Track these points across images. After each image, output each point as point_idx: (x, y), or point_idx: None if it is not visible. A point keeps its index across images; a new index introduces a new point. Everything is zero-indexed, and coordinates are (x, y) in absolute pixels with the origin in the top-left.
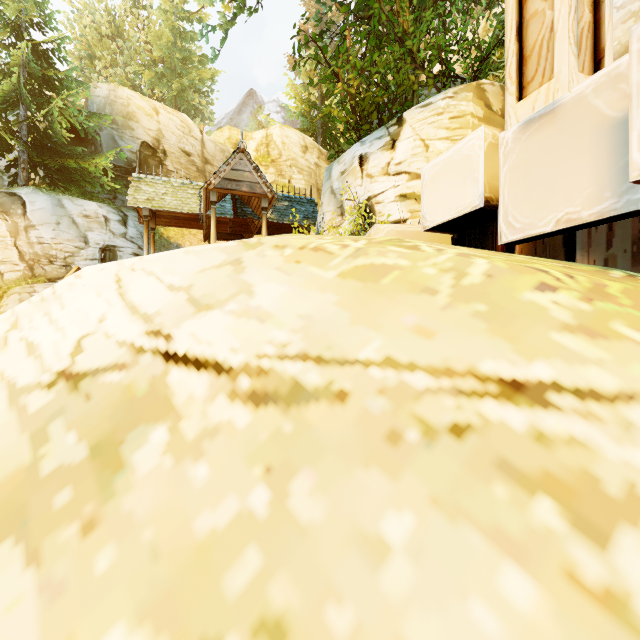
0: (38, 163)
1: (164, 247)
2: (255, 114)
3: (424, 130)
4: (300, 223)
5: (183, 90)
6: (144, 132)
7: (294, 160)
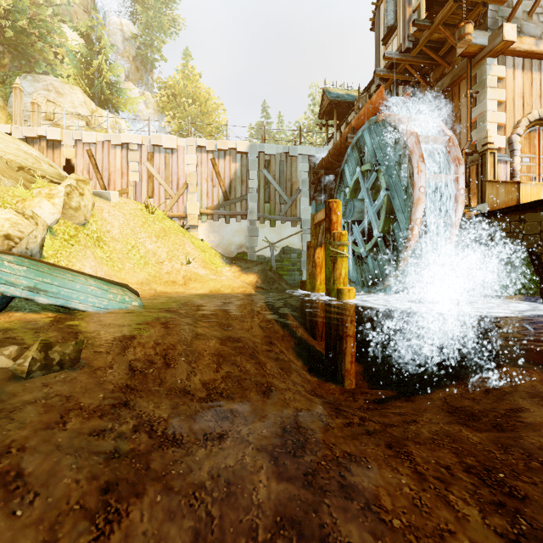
0: None
1: None
2: None
3: None
4: None
5: None
6: None
7: None
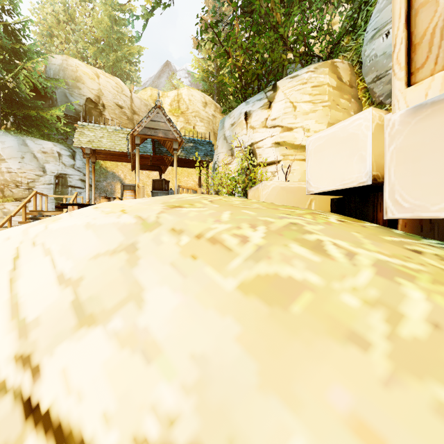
0: (8, 112)
1: (103, 174)
2: (170, 78)
3: (293, 95)
4: (201, 159)
5: (118, 61)
6: (88, 91)
7: (197, 112)
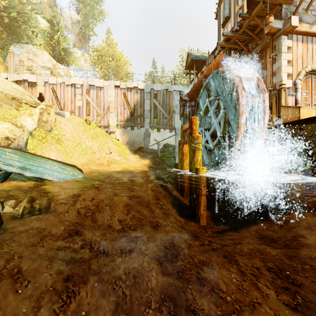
0: None
1: None
2: None
3: None
4: None
5: None
6: None
7: None
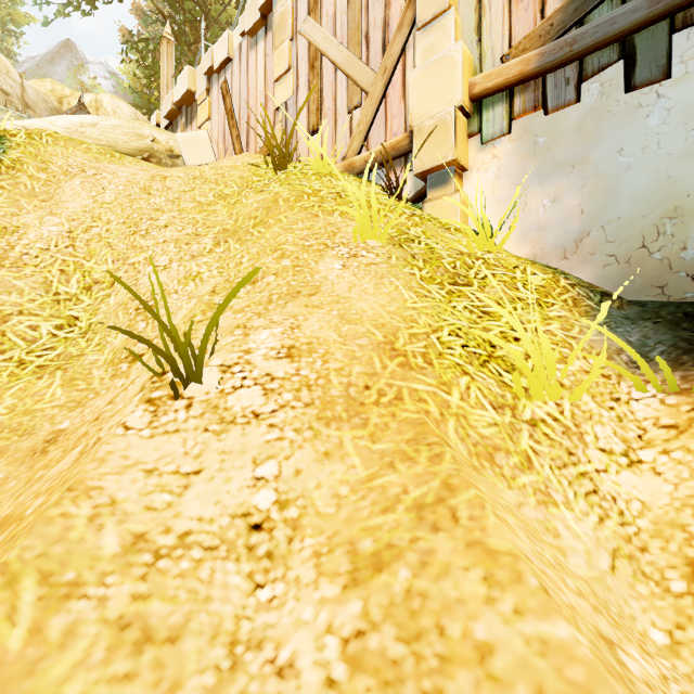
0: None
1: None
2: (76, 71)
3: None
4: None
5: None
6: None
7: None
